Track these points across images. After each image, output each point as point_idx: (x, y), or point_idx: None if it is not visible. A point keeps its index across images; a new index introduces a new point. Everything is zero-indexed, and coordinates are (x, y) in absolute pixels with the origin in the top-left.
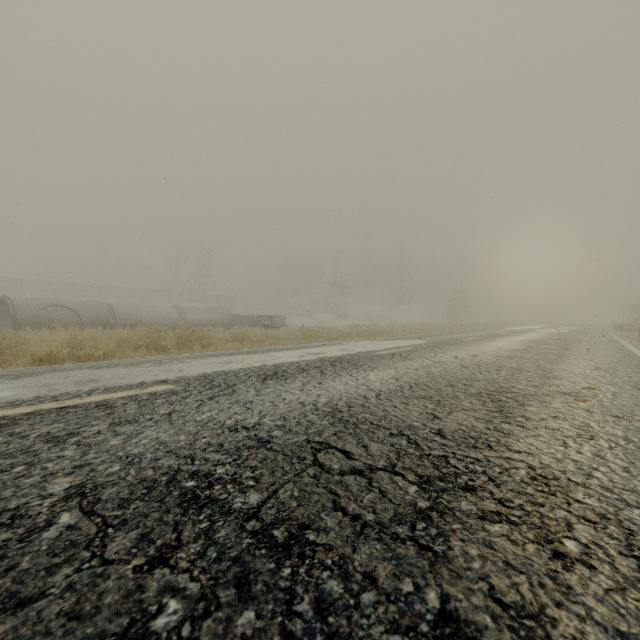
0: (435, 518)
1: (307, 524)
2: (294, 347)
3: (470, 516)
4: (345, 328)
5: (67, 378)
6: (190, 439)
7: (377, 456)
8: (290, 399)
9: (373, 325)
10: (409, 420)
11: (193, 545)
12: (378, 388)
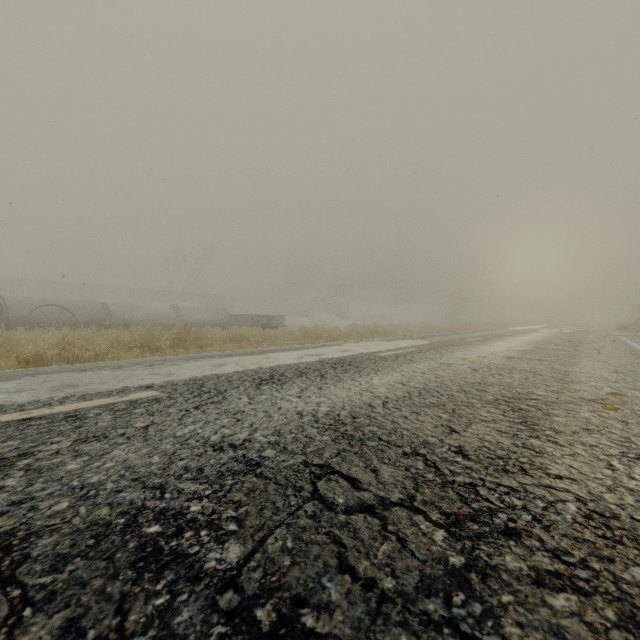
0: (476, 584)
1: (303, 597)
2: (293, 348)
3: (522, 580)
4: (345, 328)
5: (44, 383)
6: (164, 462)
7: (390, 485)
8: (286, 408)
9: (373, 325)
10: (423, 434)
11: (139, 639)
12: (384, 394)
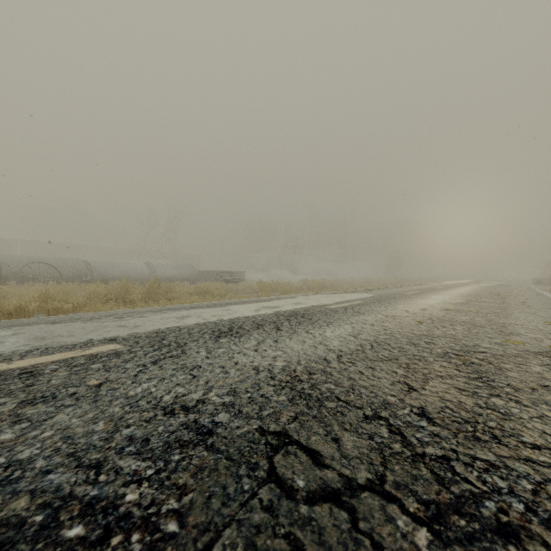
0: None
1: None
2: (251, 300)
3: None
4: (297, 282)
5: (15, 335)
6: (108, 429)
7: (355, 459)
8: (243, 363)
9: (322, 280)
10: (382, 393)
11: None
12: (338, 348)
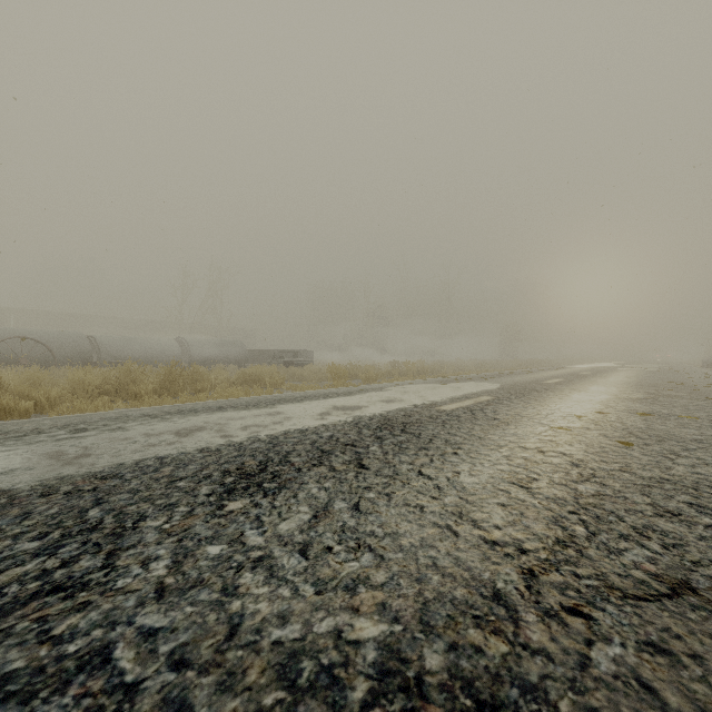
0: None
1: None
2: (317, 394)
3: None
4: (385, 366)
5: None
6: None
7: None
8: (254, 627)
9: (419, 362)
10: None
11: None
12: (509, 535)
